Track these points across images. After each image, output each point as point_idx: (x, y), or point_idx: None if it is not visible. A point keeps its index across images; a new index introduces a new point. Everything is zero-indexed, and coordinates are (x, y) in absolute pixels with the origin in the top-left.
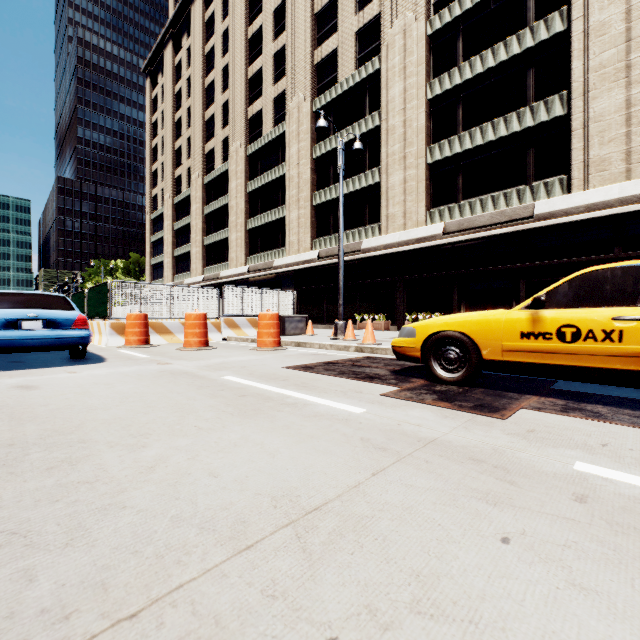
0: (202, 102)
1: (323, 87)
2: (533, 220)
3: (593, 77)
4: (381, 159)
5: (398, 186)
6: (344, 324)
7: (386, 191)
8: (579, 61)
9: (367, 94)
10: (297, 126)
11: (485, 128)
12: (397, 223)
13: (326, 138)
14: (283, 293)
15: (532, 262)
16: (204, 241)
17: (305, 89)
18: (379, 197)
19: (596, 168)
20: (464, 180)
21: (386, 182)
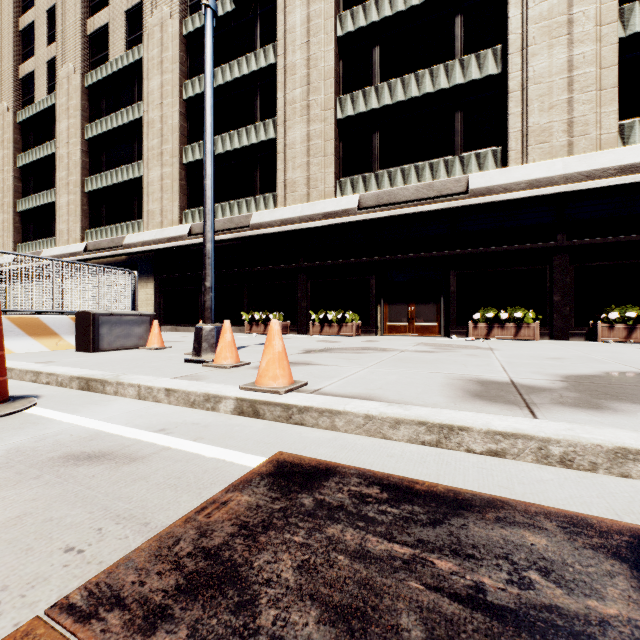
0: (14, 2)
1: (198, 5)
2: (468, 196)
3: (533, 29)
4: (277, 107)
5: (300, 144)
6: (215, 329)
7: (284, 150)
8: (517, 9)
9: (258, 21)
10: (160, 51)
11: (408, 80)
12: (298, 192)
13: (202, 74)
14: (115, 274)
15: (465, 249)
16: (17, 205)
17: (171, 1)
18: (274, 159)
19: (536, 139)
20: (381, 145)
21: (284, 138)
